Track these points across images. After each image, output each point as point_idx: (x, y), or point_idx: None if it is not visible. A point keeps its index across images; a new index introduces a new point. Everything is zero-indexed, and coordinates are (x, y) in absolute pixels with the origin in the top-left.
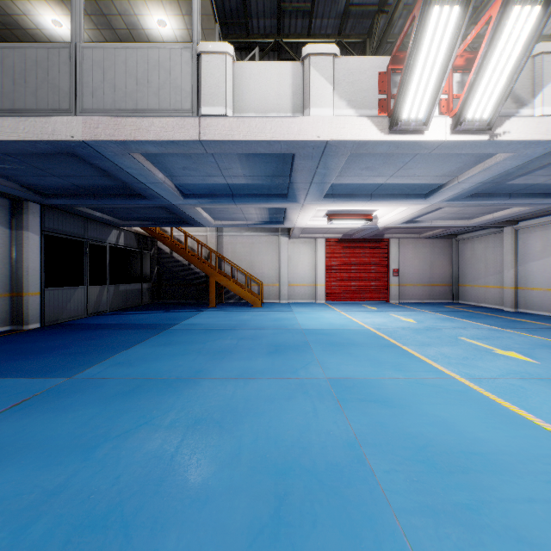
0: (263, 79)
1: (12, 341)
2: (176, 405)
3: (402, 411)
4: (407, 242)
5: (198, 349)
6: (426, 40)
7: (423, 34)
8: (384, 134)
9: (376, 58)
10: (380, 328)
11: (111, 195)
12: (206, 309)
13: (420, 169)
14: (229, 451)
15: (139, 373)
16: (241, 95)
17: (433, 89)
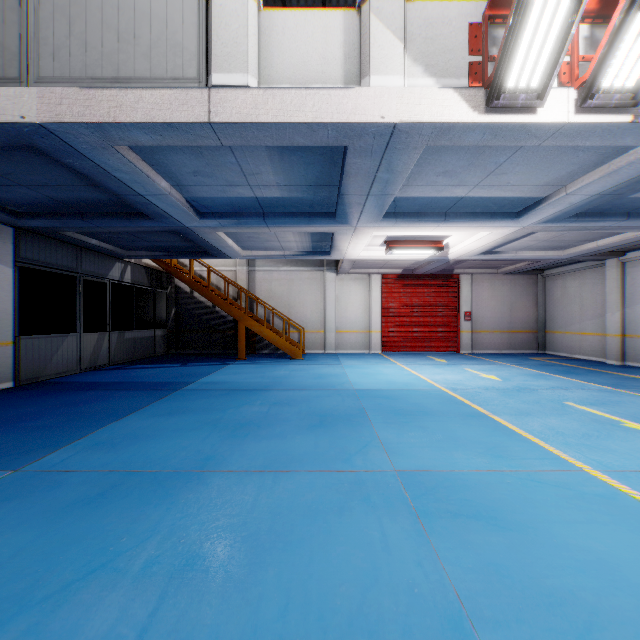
0: (302, 36)
1: None
2: (163, 524)
3: (525, 539)
4: (482, 279)
5: (214, 420)
6: None
7: None
8: (478, 114)
9: (466, 4)
10: (457, 388)
11: (104, 214)
12: (233, 362)
13: (517, 174)
14: (235, 639)
15: (121, 461)
16: (270, 58)
17: (556, 40)
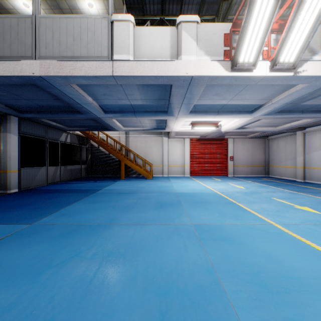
0: (152, 38)
1: None
2: (97, 242)
3: (241, 247)
4: (238, 140)
5: (113, 205)
6: (256, 10)
7: (253, 6)
8: (228, 72)
9: (223, 25)
10: (224, 192)
11: (61, 111)
12: (119, 180)
13: (249, 95)
14: (129, 276)
15: (75, 221)
16: (139, 47)
17: (259, 43)
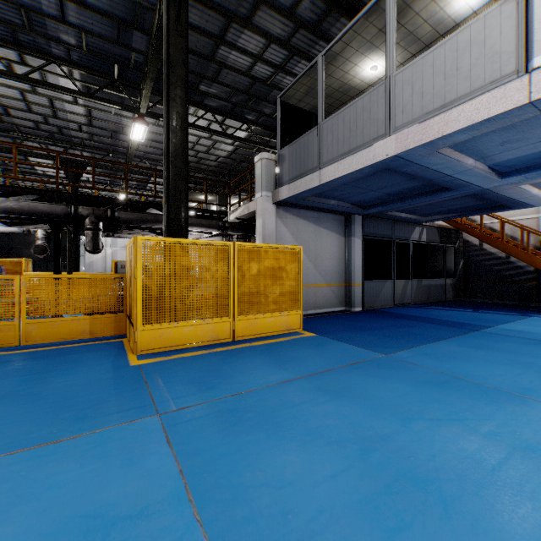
0: None
1: (346, 318)
2: (495, 416)
3: None
4: None
5: (524, 362)
6: None
7: None
8: None
9: None
10: None
11: (415, 195)
12: (534, 314)
13: None
14: None
15: (446, 368)
16: None
17: None
